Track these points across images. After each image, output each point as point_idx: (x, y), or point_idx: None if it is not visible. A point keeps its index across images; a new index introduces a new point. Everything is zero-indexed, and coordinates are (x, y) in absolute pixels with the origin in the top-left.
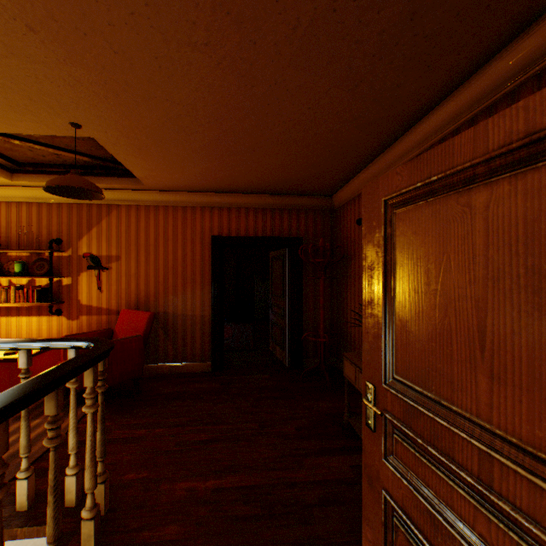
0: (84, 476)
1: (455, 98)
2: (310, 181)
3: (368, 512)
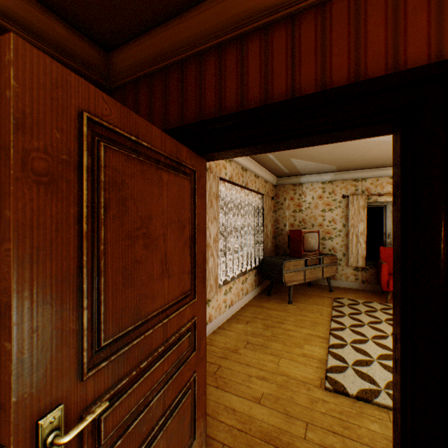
0: None
1: None
2: None
3: None
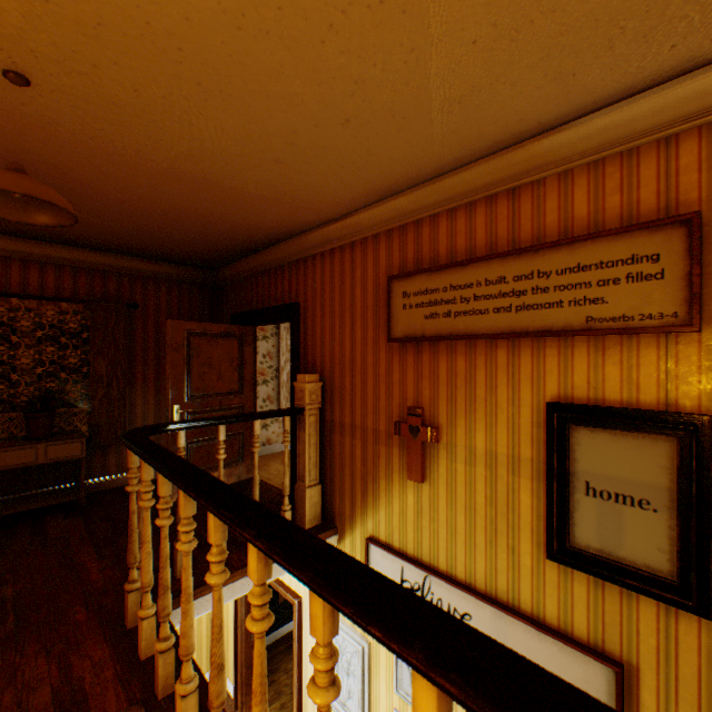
0: (86, 652)
1: (106, 256)
2: None
3: None
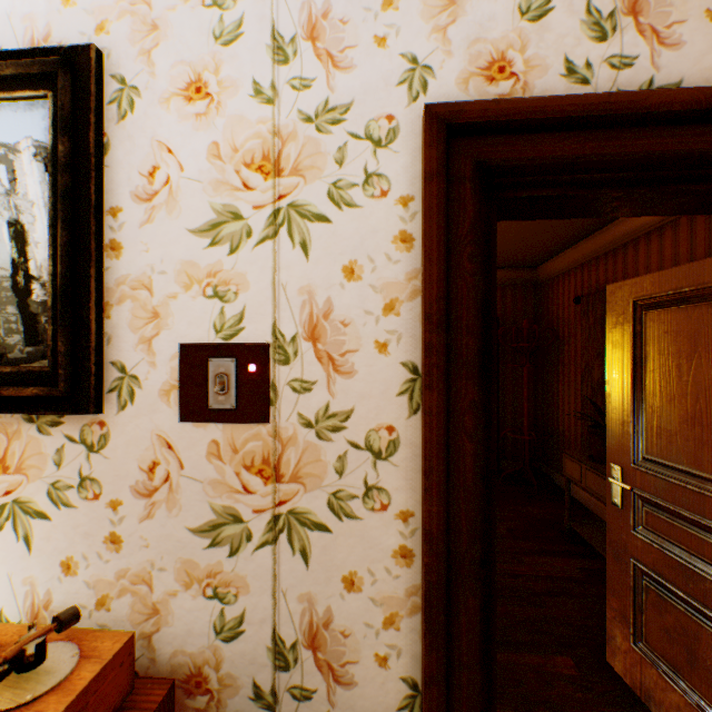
0: None
1: None
2: (512, 254)
3: (612, 584)
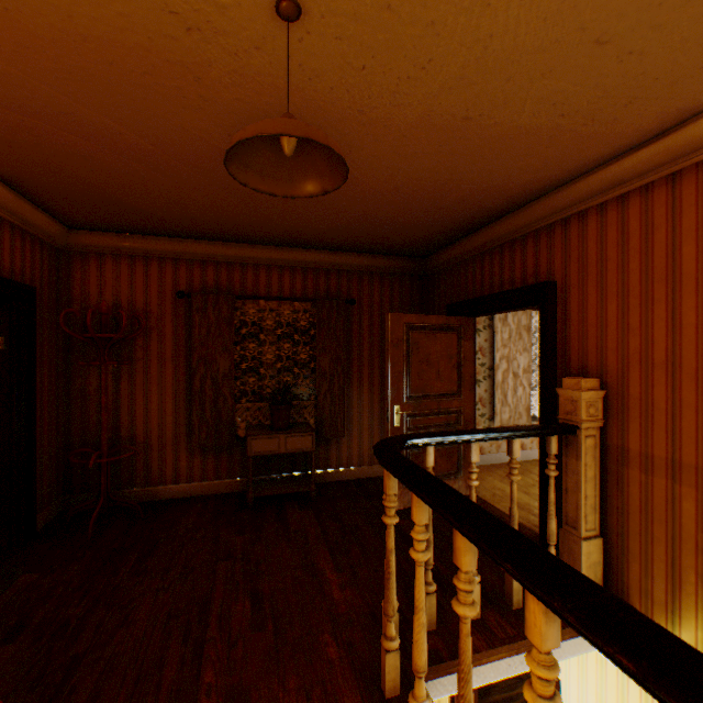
0: None
1: (328, 255)
2: (129, 215)
3: None
